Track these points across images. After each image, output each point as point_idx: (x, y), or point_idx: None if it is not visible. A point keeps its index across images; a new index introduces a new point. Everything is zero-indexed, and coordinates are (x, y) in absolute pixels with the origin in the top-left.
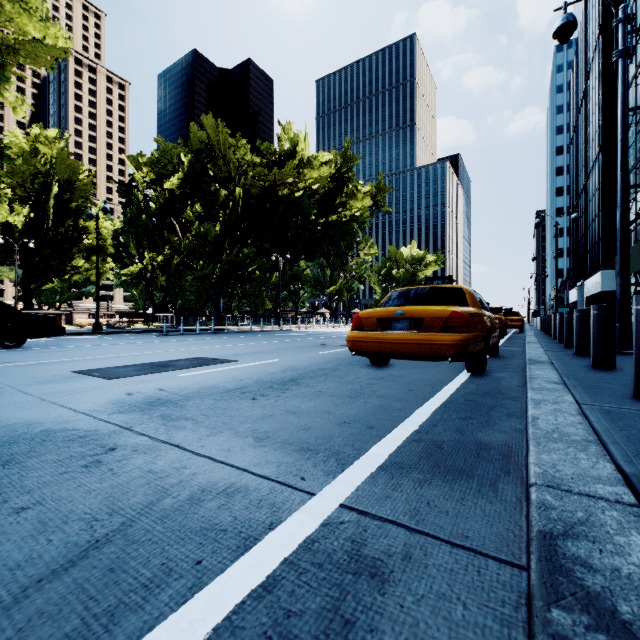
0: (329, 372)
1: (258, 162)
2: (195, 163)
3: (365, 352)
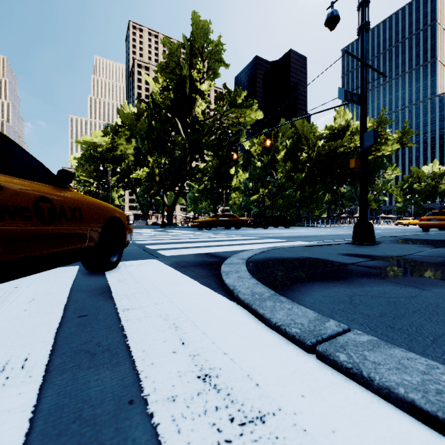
0: (411, 232)
1: (324, 136)
2: (291, 143)
3: (423, 226)
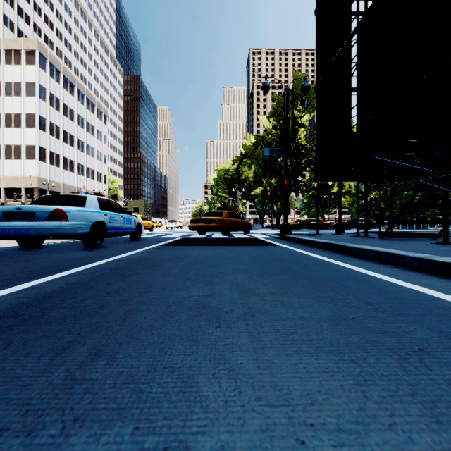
0: None
1: None
2: None
3: None
